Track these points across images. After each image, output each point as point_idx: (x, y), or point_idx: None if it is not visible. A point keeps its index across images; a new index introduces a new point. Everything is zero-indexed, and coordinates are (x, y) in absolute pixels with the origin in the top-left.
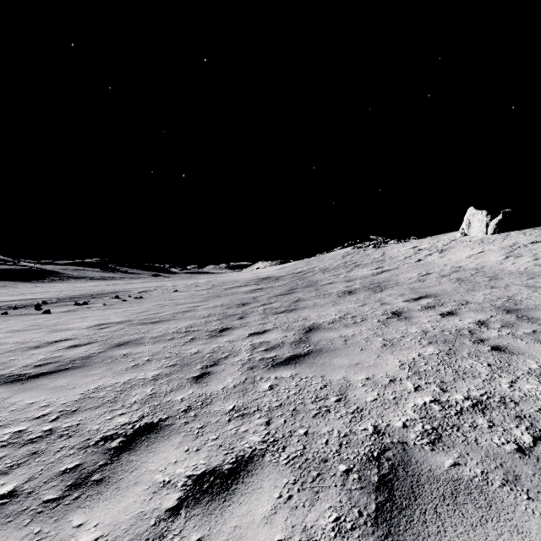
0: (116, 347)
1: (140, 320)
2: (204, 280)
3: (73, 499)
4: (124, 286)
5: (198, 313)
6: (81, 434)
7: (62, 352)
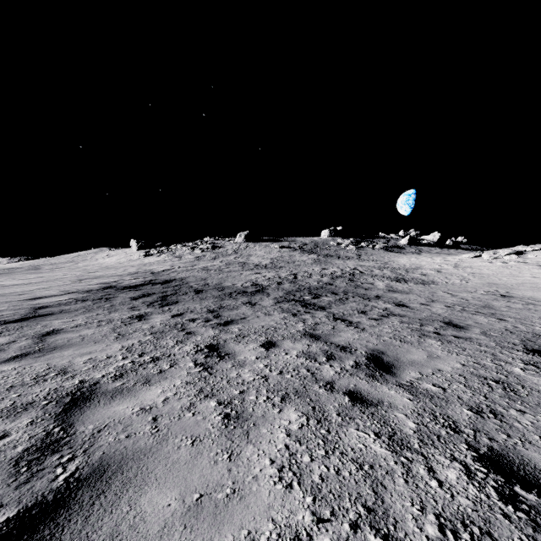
0: None
1: None
2: None
3: None
4: None
5: None
6: None
7: None
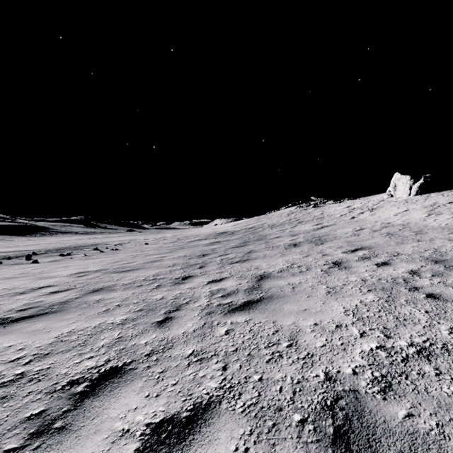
0: (91, 293)
1: (114, 269)
2: (171, 234)
3: (34, 449)
4: (103, 239)
5: (164, 262)
6: (50, 378)
7: (44, 297)
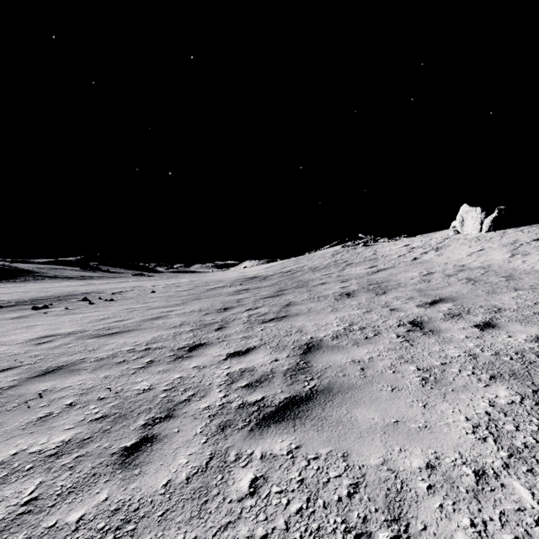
0: (39, 376)
1: (96, 331)
2: (188, 279)
3: None
4: (100, 286)
5: (169, 320)
6: None
7: None
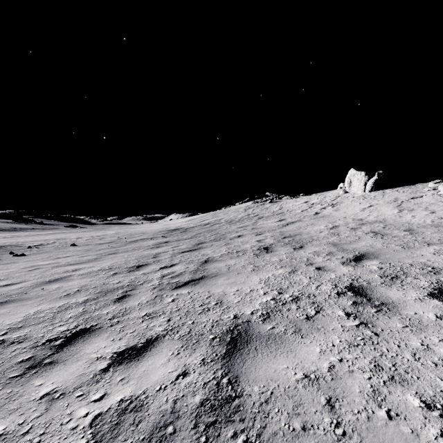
0: None
1: None
2: (114, 231)
3: None
4: (22, 238)
5: (66, 284)
6: None
7: None
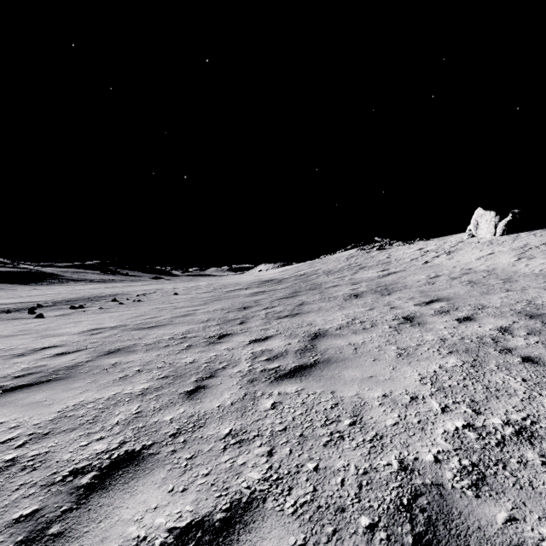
0: (105, 355)
1: (136, 325)
2: (206, 282)
3: None
4: (123, 288)
5: (196, 317)
6: (48, 466)
7: (48, 360)
